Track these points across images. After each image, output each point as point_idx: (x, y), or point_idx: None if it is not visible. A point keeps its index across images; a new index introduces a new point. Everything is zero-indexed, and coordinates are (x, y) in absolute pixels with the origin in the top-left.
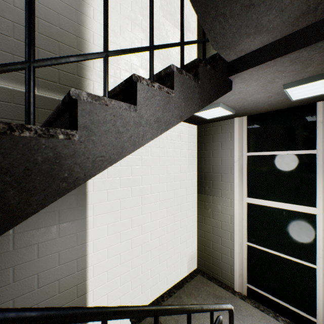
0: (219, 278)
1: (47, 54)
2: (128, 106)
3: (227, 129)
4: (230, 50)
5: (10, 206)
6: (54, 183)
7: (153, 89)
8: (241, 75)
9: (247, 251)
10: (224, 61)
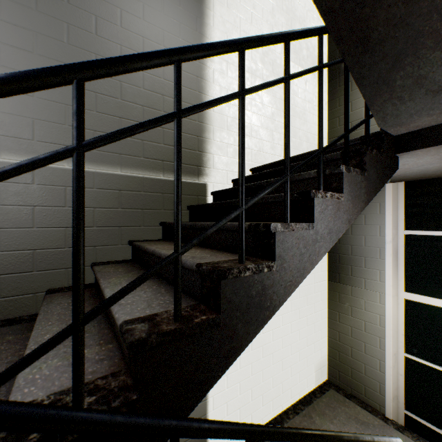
0: (362, 398)
1: (171, 133)
2: (307, 225)
3: (373, 198)
4: (400, 127)
5: (239, 336)
6: (262, 313)
7: (326, 200)
8: (413, 152)
9: (405, 365)
10: (389, 136)
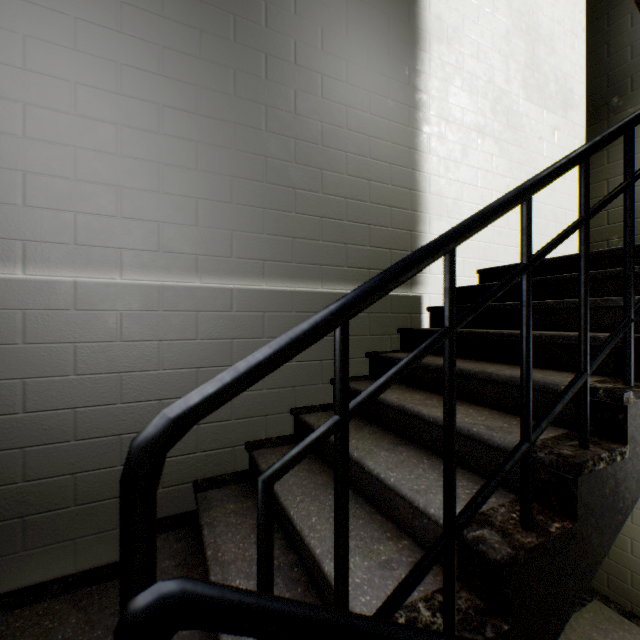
0: None
1: (378, 230)
2: None
3: None
4: None
5: (593, 550)
6: (614, 517)
7: None
8: None
9: None
10: None
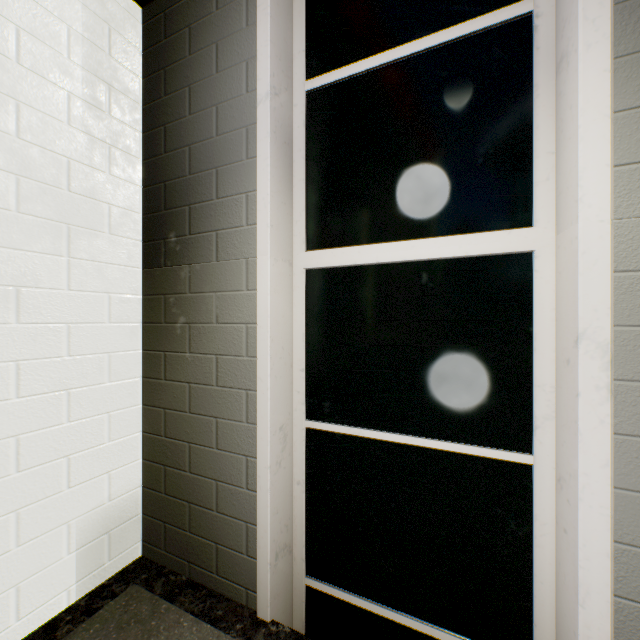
0: (213, 581)
1: None
2: None
3: None
4: None
5: None
6: None
7: None
8: None
9: (309, 454)
10: None
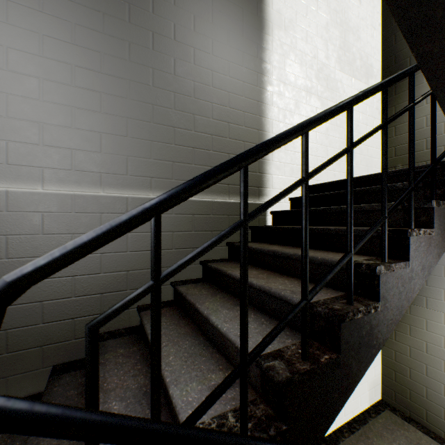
0: (423, 422)
1: None
2: (404, 264)
3: None
4: None
5: (353, 373)
6: (369, 351)
7: (419, 237)
8: None
9: None
10: None
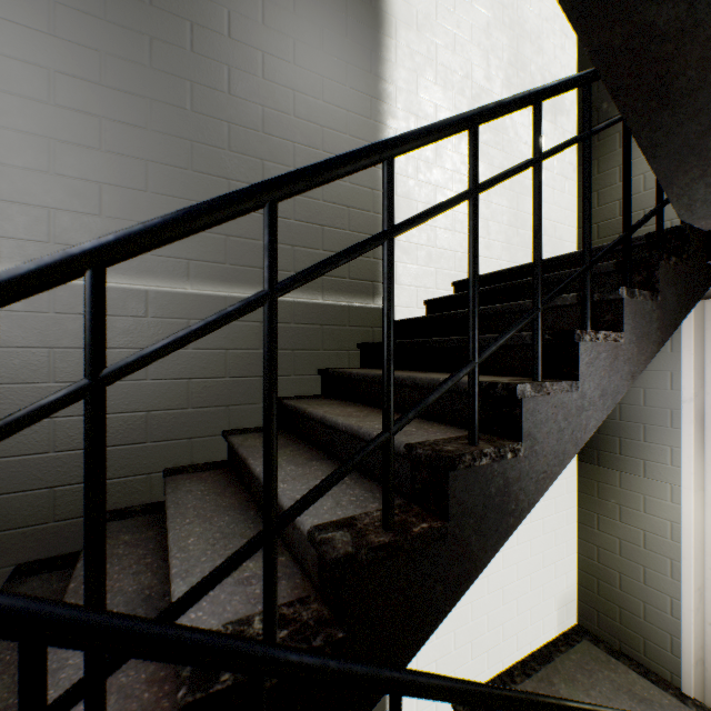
0: (640, 658)
1: (334, 232)
2: (569, 384)
3: None
4: None
5: (472, 555)
6: (503, 520)
7: (597, 344)
8: None
9: None
10: (697, 232)
